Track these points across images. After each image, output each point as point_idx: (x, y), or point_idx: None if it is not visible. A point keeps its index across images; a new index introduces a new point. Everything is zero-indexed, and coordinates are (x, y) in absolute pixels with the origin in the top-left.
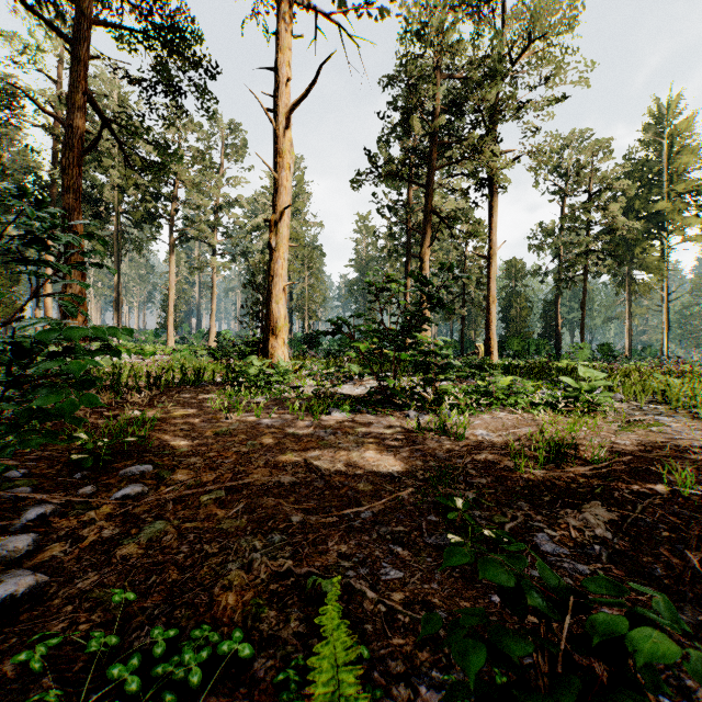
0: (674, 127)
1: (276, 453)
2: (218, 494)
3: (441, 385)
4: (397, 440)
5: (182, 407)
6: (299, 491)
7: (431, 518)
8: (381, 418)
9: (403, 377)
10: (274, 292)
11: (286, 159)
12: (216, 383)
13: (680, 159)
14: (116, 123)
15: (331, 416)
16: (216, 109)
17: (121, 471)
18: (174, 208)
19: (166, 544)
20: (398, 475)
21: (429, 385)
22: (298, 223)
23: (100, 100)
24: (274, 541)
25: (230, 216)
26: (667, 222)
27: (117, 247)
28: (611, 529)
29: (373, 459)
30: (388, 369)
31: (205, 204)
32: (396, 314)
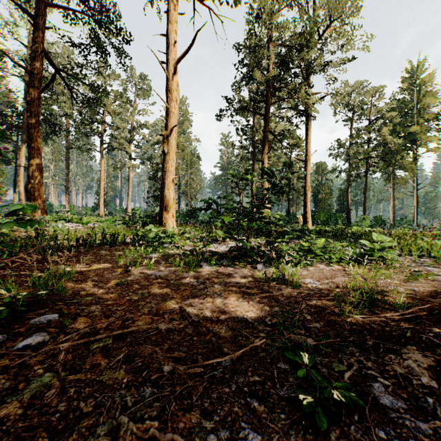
0: (421, 79)
1: (159, 301)
2: (106, 341)
3: (278, 245)
4: (249, 288)
5: (97, 262)
6: (173, 338)
7: (281, 365)
8: (237, 270)
9: (251, 239)
10: (166, 182)
11: (174, 94)
12: (126, 243)
13: (425, 100)
14: (64, 72)
15: (202, 268)
16: (131, 65)
17: (31, 320)
18: (104, 129)
19: (46, 401)
20: (252, 321)
21: (270, 245)
22: (184, 139)
23: (55, 58)
24: (145, 395)
25: (140, 134)
26: (417, 139)
27: (67, 154)
28: (432, 376)
29: (232, 305)
30: (241, 232)
31: (124, 126)
32: (248, 196)
